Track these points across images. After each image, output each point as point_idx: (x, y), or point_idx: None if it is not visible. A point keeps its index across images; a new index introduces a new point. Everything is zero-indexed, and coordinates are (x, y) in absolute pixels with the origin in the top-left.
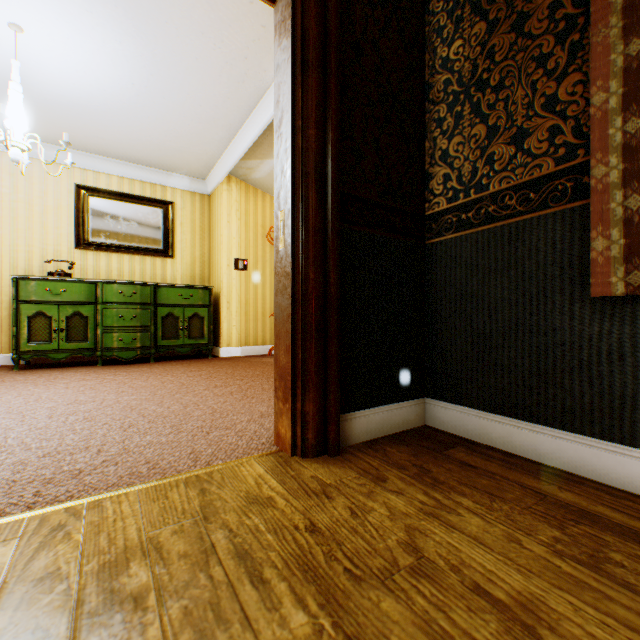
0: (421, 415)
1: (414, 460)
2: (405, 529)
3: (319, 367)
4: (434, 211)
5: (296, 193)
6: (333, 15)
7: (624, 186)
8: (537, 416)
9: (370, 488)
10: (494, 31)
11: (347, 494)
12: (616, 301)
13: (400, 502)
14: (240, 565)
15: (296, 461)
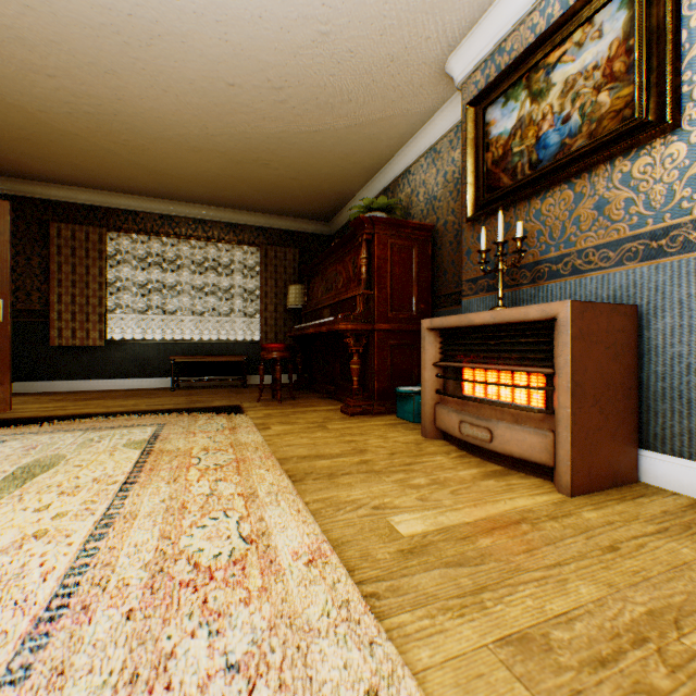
0: None
1: None
2: None
3: None
4: None
5: None
6: None
7: (60, 320)
8: (37, 379)
9: None
10: (21, 256)
11: None
12: (58, 346)
13: None
14: None
15: None
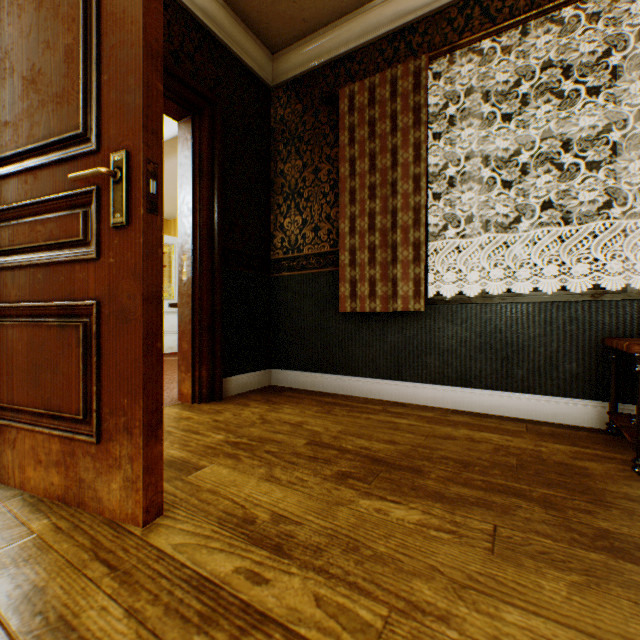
0: (269, 379)
1: (264, 397)
2: (260, 415)
3: (210, 350)
4: (277, 258)
5: (196, 247)
6: (219, 147)
7: (350, 266)
8: (324, 369)
9: (242, 408)
10: (306, 169)
11: (231, 411)
12: (350, 314)
13: (257, 410)
14: (188, 432)
15: (197, 405)
